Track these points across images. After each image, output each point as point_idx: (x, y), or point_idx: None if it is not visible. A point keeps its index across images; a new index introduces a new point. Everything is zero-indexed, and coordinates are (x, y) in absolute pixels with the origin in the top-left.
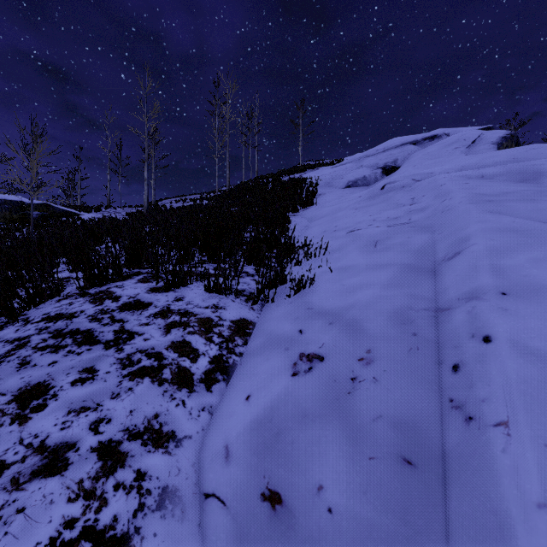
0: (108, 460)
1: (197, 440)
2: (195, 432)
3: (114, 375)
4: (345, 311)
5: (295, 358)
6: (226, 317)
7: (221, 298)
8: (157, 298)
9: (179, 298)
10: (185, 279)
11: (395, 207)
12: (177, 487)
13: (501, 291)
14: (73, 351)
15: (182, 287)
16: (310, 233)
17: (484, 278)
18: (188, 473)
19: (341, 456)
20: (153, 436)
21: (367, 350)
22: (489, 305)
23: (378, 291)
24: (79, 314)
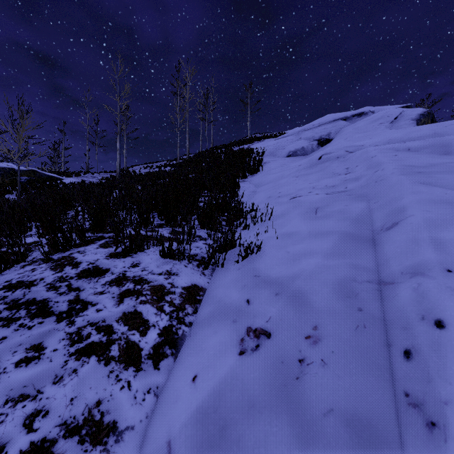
0: None
1: (140, 431)
2: (138, 421)
3: (61, 353)
4: (291, 281)
5: (242, 333)
6: (178, 284)
7: (175, 264)
8: (115, 264)
9: (136, 264)
10: (142, 244)
11: (331, 176)
12: None
13: (446, 268)
14: (25, 325)
15: (139, 252)
16: (257, 198)
17: (426, 252)
18: None
19: None
20: (92, 429)
21: (314, 327)
22: (436, 283)
23: (321, 261)
24: (38, 282)
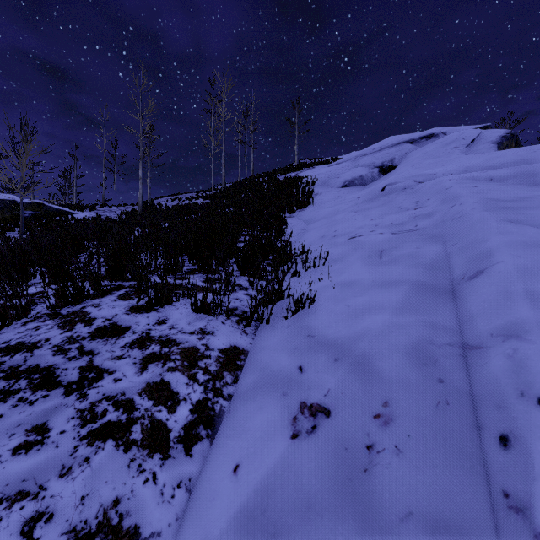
0: None
1: (168, 538)
2: (166, 525)
3: (70, 437)
4: (353, 343)
5: (294, 409)
6: (214, 345)
7: (210, 320)
8: (137, 321)
9: (162, 321)
10: (169, 296)
11: (398, 211)
12: None
13: None
14: (26, 399)
15: (166, 305)
16: (308, 238)
17: (521, 309)
18: None
19: None
20: (108, 538)
21: (384, 403)
22: (537, 350)
23: (389, 317)
24: (43, 344)
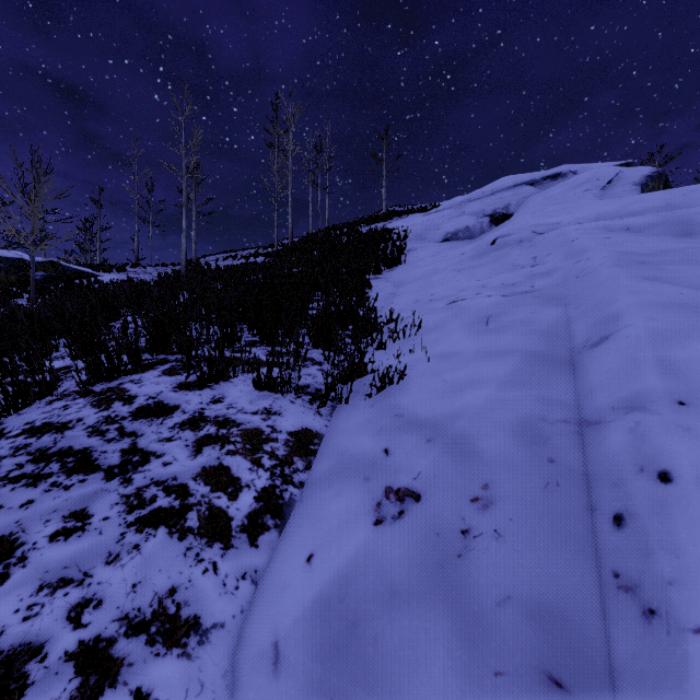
0: (91, 674)
1: (233, 630)
2: (230, 617)
3: (115, 523)
4: (449, 422)
5: (378, 495)
6: (281, 427)
7: (276, 399)
8: (187, 399)
9: (218, 399)
10: (226, 370)
11: (511, 269)
12: None
13: (677, 399)
14: (60, 484)
15: (222, 382)
16: (398, 303)
17: (649, 377)
18: (216, 689)
19: (451, 669)
20: (165, 626)
21: (484, 485)
22: (662, 421)
23: (494, 392)
24: (75, 425)
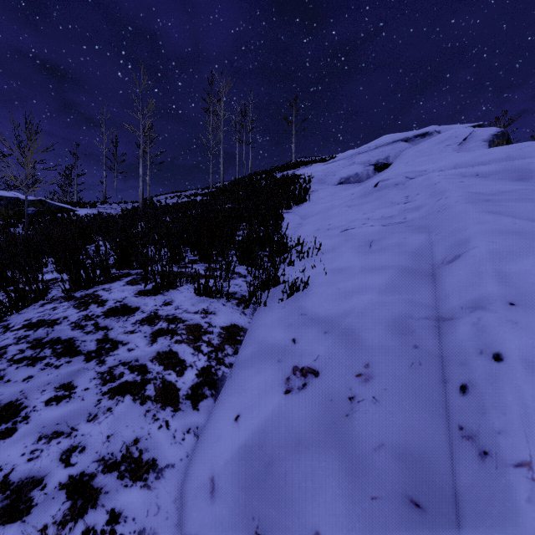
0: (78, 499)
1: (181, 469)
2: (178, 460)
3: (93, 392)
4: (341, 319)
5: (288, 372)
6: (216, 323)
7: (212, 302)
8: (145, 302)
9: (168, 302)
10: (174, 281)
11: (389, 205)
12: (155, 530)
13: (508, 301)
14: (52, 364)
15: (171, 290)
16: (303, 231)
17: (488, 285)
18: (169, 511)
19: (339, 495)
20: (131, 466)
21: (366, 365)
22: (497, 317)
23: (375, 297)
24: (62, 321)
